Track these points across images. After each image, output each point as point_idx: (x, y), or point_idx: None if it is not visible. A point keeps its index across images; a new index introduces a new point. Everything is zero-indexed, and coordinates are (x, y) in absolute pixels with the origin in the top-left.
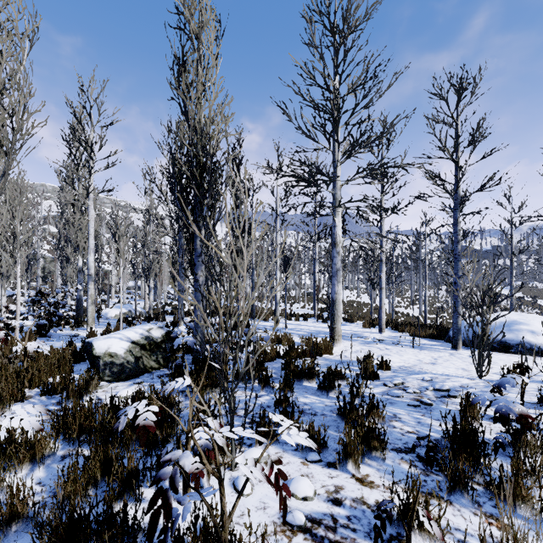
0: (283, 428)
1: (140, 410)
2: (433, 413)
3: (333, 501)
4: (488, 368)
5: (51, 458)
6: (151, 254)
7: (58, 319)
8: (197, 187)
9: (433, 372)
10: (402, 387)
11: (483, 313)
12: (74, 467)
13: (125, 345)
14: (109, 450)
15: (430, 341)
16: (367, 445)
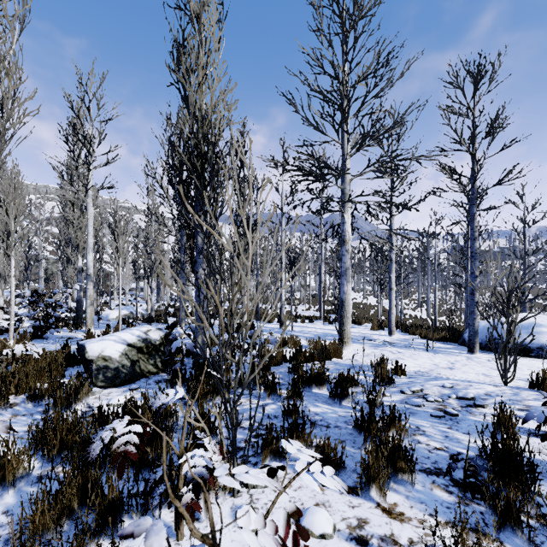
0: (302, 462)
1: (118, 430)
2: (460, 425)
3: (357, 540)
4: (514, 374)
5: (25, 479)
6: (153, 255)
7: (55, 320)
8: (198, 179)
9: (452, 377)
10: (421, 394)
11: (509, 314)
12: (43, 497)
13: (120, 348)
14: (89, 472)
15: (443, 344)
16: (393, 467)
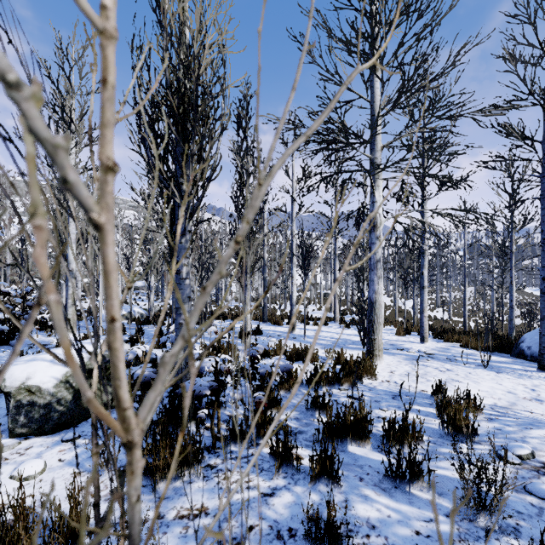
0: None
1: None
2: None
3: None
4: None
5: None
6: (152, 250)
7: None
8: (178, 131)
9: None
10: (538, 465)
11: None
12: None
13: (58, 373)
14: None
15: (494, 356)
16: None
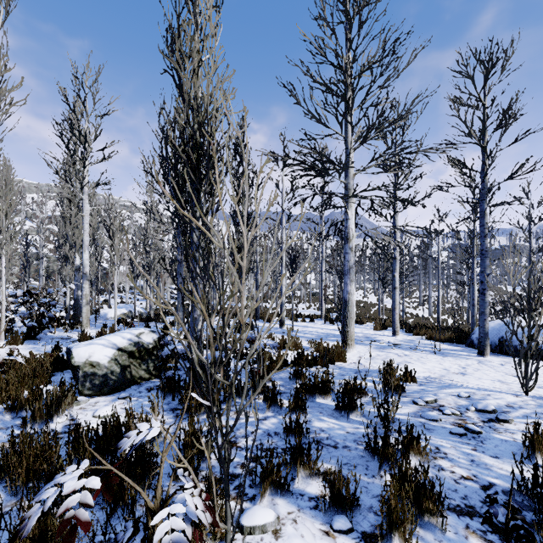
0: None
1: (65, 490)
2: (486, 446)
3: None
4: (535, 382)
5: None
6: (152, 253)
7: (49, 320)
8: (193, 172)
9: (466, 384)
10: (436, 406)
11: (530, 317)
12: None
13: (109, 353)
14: (49, 519)
15: (450, 345)
16: (417, 507)
